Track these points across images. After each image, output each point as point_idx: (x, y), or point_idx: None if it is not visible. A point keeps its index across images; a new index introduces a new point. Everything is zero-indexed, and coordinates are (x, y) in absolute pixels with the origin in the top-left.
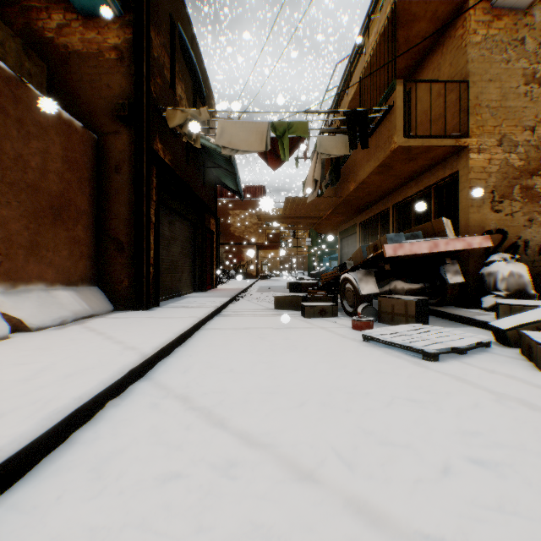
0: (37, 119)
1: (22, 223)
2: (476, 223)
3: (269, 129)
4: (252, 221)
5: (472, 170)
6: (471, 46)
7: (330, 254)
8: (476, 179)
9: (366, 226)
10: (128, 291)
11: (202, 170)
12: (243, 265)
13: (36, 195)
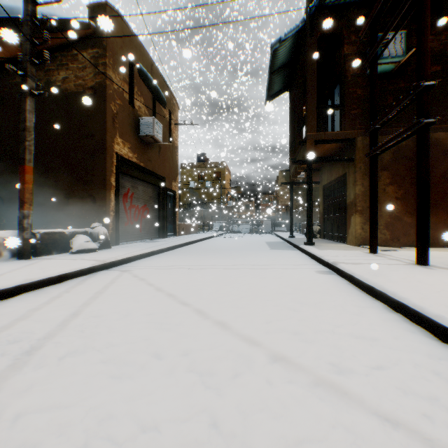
0: None
1: None
2: None
3: None
4: None
5: None
6: None
7: None
8: None
9: None
10: None
11: None
12: None
13: None
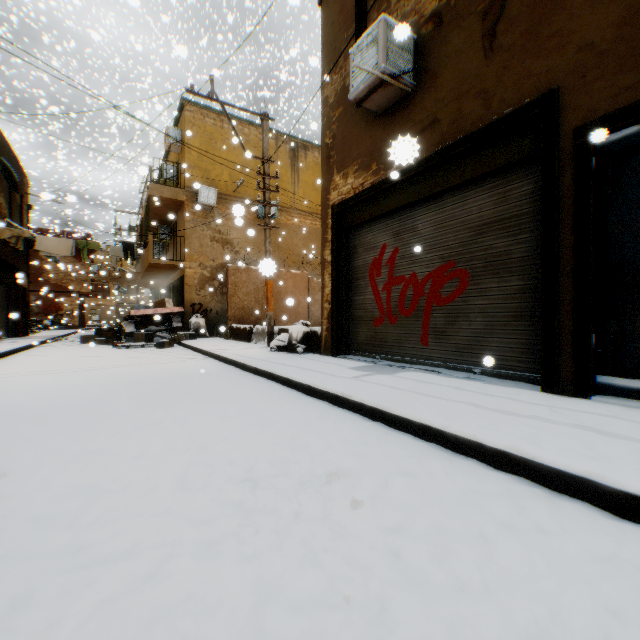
0: None
1: None
2: (189, 300)
3: (75, 244)
4: (75, 269)
5: (188, 276)
6: (187, 221)
7: None
8: (189, 280)
9: (168, 290)
10: None
11: None
12: (63, 314)
13: None
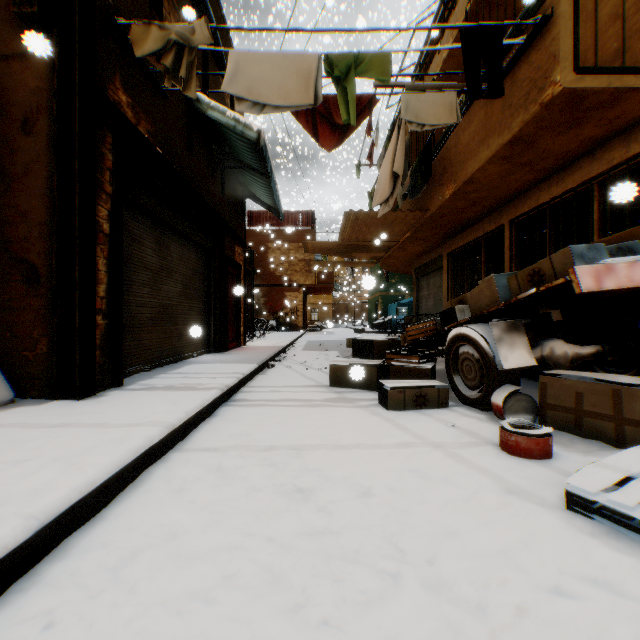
0: None
1: None
2: None
3: (320, 68)
4: (297, 257)
5: None
6: None
7: (397, 300)
8: None
9: (459, 257)
10: (49, 361)
11: (220, 171)
12: (286, 313)
13: None
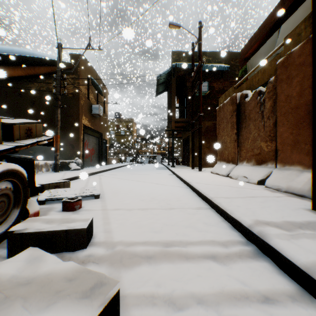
0: (297, 64)
1: (288, 132)
2: None
3: None
4: None
5: None
6: None
7: None
8: None
9: None
10: None
11: None
12: None
13: (296, 112)
